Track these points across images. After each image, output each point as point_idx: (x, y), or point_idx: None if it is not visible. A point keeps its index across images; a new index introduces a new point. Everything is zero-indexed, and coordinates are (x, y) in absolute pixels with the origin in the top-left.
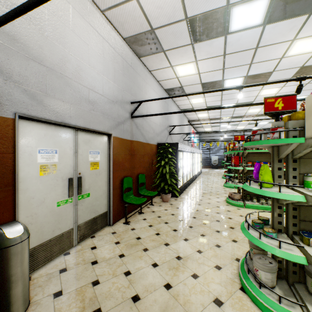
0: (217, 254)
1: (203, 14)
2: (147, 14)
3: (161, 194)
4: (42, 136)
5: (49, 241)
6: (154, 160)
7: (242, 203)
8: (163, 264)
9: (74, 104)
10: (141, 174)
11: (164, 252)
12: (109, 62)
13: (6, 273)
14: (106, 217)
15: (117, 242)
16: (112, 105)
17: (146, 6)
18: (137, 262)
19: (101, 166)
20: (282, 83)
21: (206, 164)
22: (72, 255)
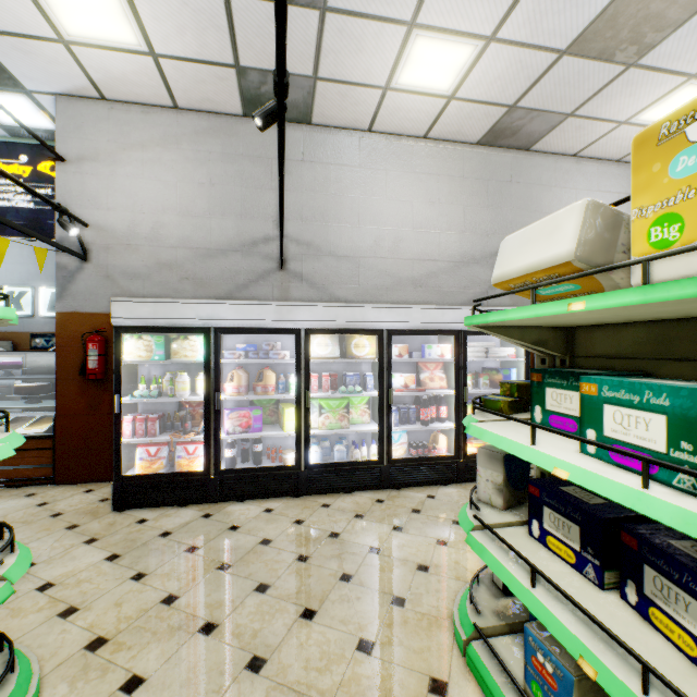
0: None
1: None
2: None
3: None
4: None
5: None
6: None
7: None
8: None
9: None
10: None
11: None
12: None
13: None
14: None
15: None
16: None
17: None
18: None
19: None
20: None
21: None
22: None
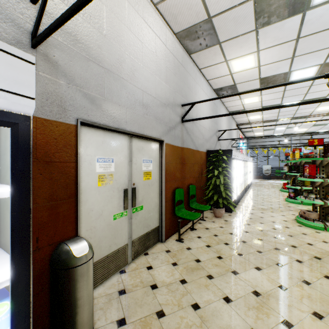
0: (308, 294)
1: None
2: None
3: (213, 208)
4: (100, 143)
5: (107, 257)
6: (203, 169)
7: (322, 224)
8: (238, 300)
9: (129, 108)
10: (191, 185)
11: (234, 282)
12: (161, 61)
13: (73, 296)
14: (158, 232)
15: (174, 263)
16: (164, 108)
17: None
18: (204, 293)
19: (153, 176)
20: None
21: (255, 174)
22: (129, 274)
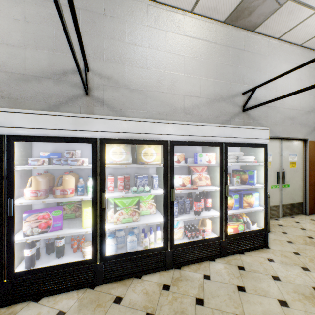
0: None
1: None
2: None
3: None
4: None
5: None
6: None
7: None
8: None
9: (280, 123)
10: None
11: None
12: (305, 81)
13: None
14: (301, 207)
15: None
16: (307, 114)
17: None
18: None
19: (297, 165)
20: None
21: None
22: (281, 221)
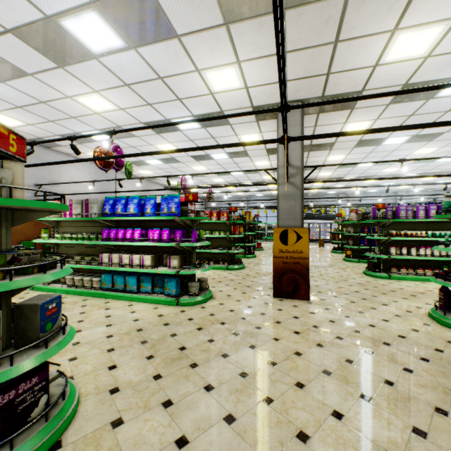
0: None
1: (66, 134)
2: (28, 133)
3: None
4: None
5: None
6: None
7: None
8: None
9: None
10: None
11: None
12: None
13: None
14: None
15: None
16: None
17: (23, 130)
18: None
19: None
20: (197, 163)
21: None
22: None
